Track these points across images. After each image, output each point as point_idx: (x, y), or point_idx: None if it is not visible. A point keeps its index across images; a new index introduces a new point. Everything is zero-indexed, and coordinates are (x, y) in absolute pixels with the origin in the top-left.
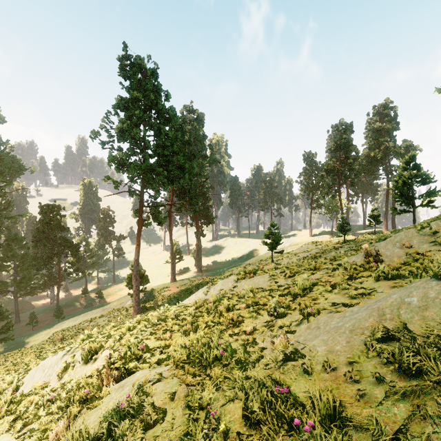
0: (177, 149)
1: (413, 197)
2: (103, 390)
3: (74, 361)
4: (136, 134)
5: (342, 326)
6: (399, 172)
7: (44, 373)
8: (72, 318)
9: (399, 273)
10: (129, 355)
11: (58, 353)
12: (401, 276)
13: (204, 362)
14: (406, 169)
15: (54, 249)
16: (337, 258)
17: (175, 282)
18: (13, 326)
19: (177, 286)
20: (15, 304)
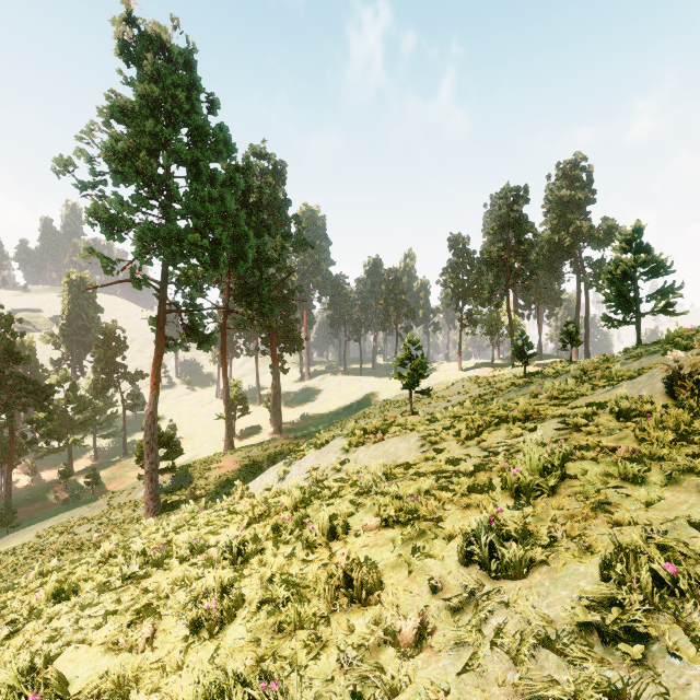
0: (232, 205)
1: (637, 299)
2: None
3: None
4: (146, 165)
5: None
6: (616, 256)
7: None
8: (32, 526)
9: None
10: None
11: None
12: None
13: None
14: (626, 252)
15: None
16: (567, 395)
17: (232, 451)
18: None
19: (235, 460)
20: None
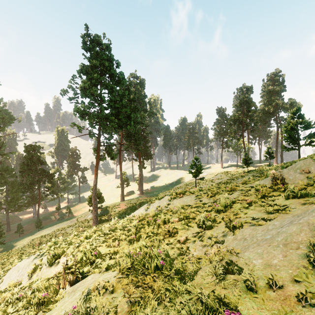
0: (125, 103)
1: (298, 138)
2: (59, 293)
3: (41, 264)
4: (94, 91)
5: (274, 239)
6: (288, 120)
7: (18, 273)
8: (48, 228)
9: (306, 192)
10: (84, 260)
11: (30, 257)
12: (309, 195)
13: (146, 272)
14: (293, 118)
15: (35, 177)
16: (247, 182)
17: (123, 201)
18: (5, 234)
19: (125, 204)
20: (7, 217)
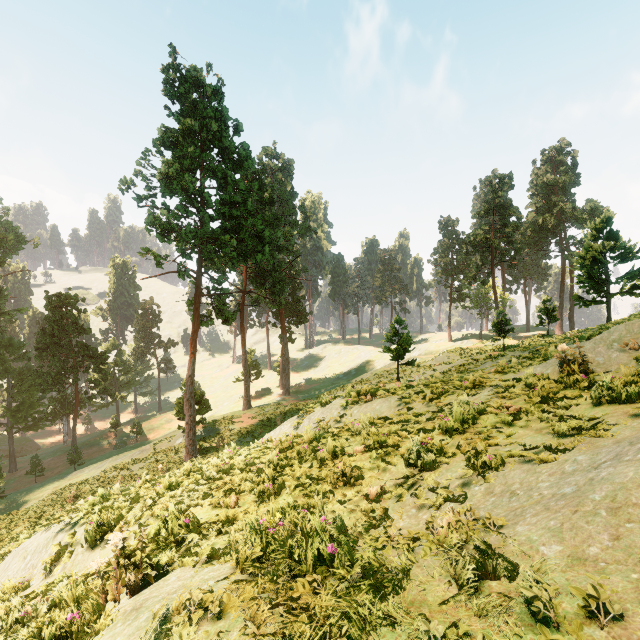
0: (252, 208)
1: (607, 281)
2: (104, 613)
3: (73, 543)
4: (188, 183)
5: (585, 497)
6: (586, 243)
7: (24, 563)
8: (94, 464)
9: (639, 391)
10: (164, 536)
11: (51, 528)
12: None
13: (295, 570)
14: (596, 239)
15: (67, 360)
16: (507, 370)
17: (249, 409)
18: (6, 477)
19: (252, 416)
20: (9, 443)
